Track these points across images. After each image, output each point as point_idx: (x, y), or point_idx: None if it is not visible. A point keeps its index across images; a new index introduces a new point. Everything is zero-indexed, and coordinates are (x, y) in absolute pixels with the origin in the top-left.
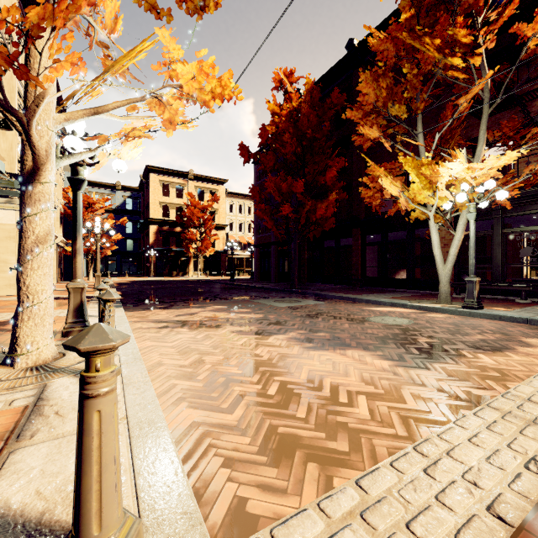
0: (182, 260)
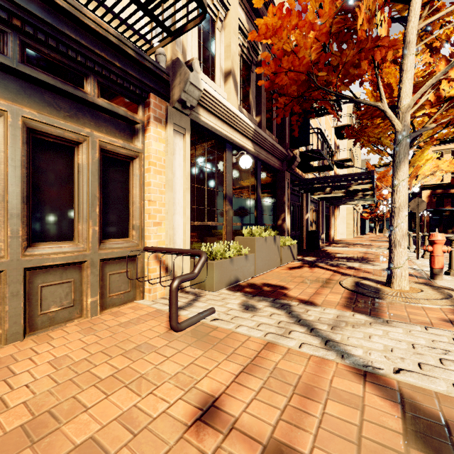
0: None
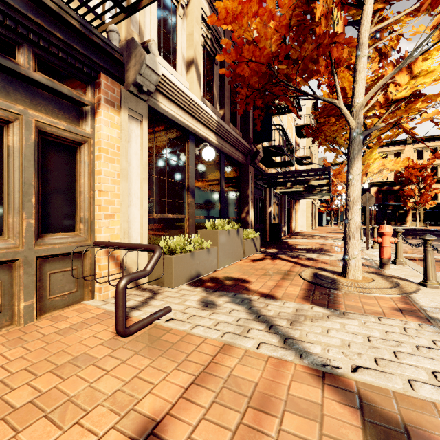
0: (400, 212)
